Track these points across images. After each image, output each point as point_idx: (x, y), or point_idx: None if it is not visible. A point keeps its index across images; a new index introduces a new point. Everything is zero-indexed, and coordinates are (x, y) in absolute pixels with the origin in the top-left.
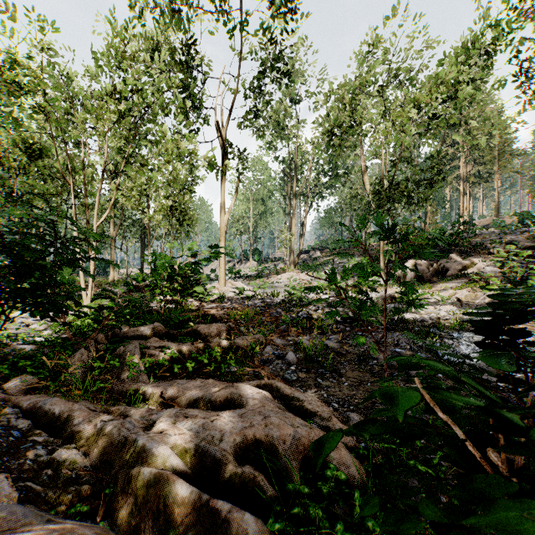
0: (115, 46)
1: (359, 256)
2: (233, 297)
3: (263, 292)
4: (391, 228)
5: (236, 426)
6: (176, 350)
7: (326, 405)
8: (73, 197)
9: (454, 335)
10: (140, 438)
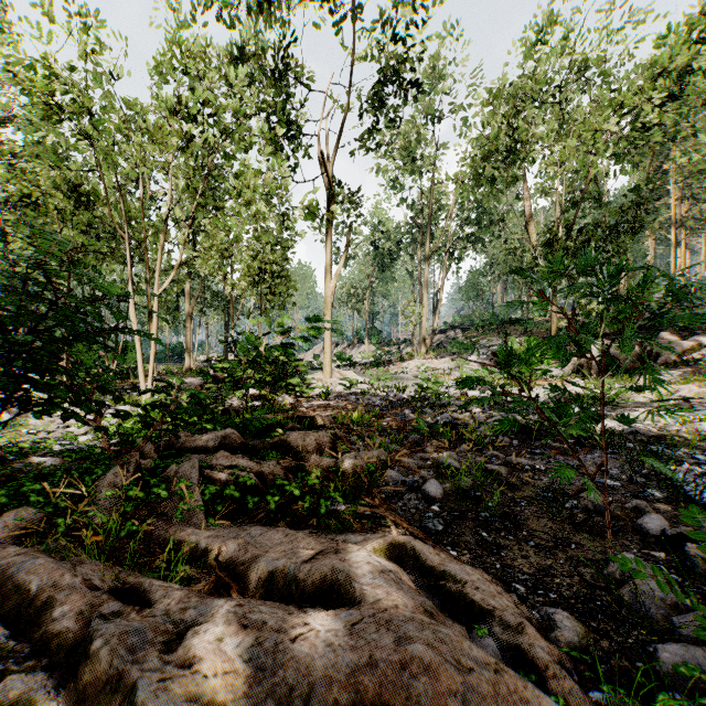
0: (180, 43)
1: (519, 336)
2: (342, 391)
3: (384, 385)
4: (618, 273)
5: (341, 659)
6: (254, 472)
7: (503, 586)
8: (128, 256)
9: (698, 458)
10: (141, 682)
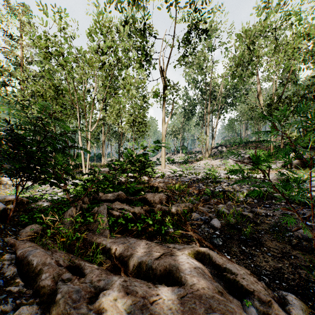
0: (99, 22)
1: (254, 149)
2: (170, 175)
3: (189, 172)
4: None
5: None
6: (131, 212)
7: (256, 277)
8: (78, 116)
9: None
10: None
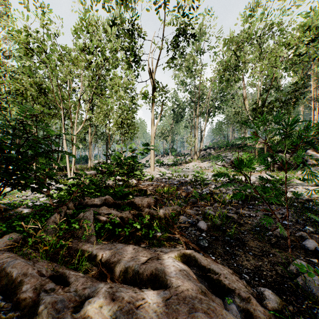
0: (85, 19)
1: (240, 152)
2: (159, 177)
3: (178, 174)
4: (294, 123)
5: None
6: (119, 216)
7: (238, 275)
8: (62, 116)
9: None
10: None
